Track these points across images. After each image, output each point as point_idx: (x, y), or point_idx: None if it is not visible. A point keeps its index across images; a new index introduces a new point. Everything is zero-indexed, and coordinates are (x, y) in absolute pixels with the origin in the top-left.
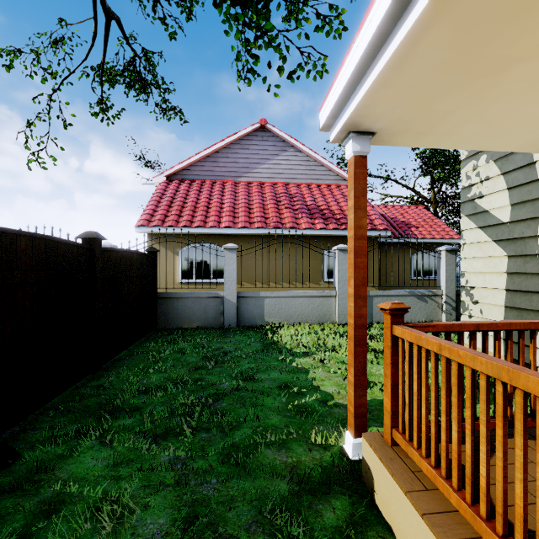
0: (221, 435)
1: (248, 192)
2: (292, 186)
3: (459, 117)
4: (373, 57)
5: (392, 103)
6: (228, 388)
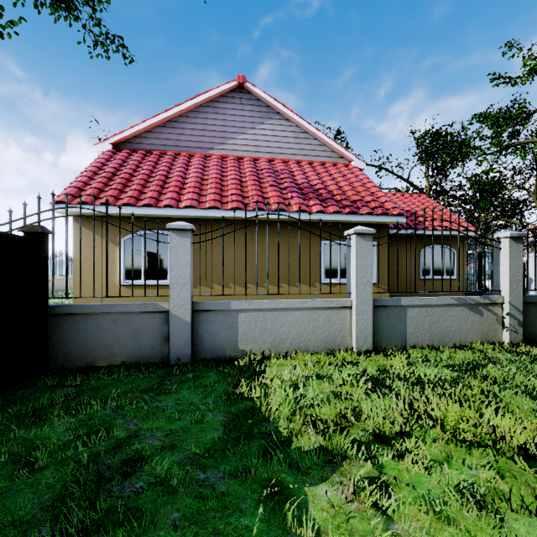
0: None
1: (222, 166)
2: (278, 162)
3: None
4: None
5: None
6: None
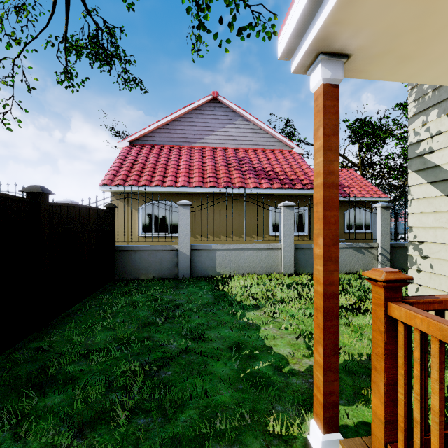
0: (161, 421)
1: (202, 156)
2: (241, 151)
3: None
4: None
5: None
6: (176, 350)
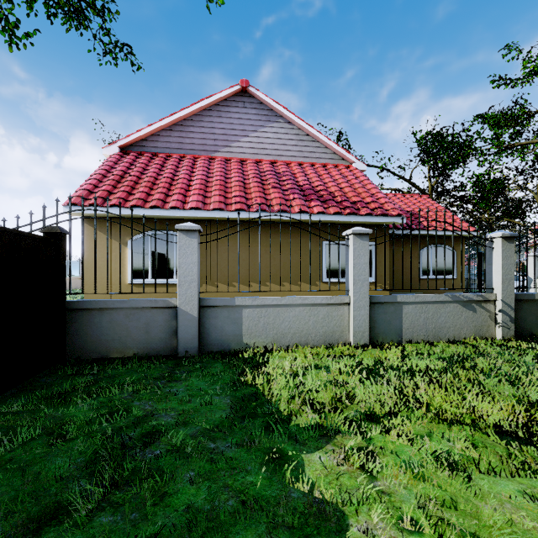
0: None
1: (226, 169)
2: (280, 164)
3: None
4: None
5: None
6: None
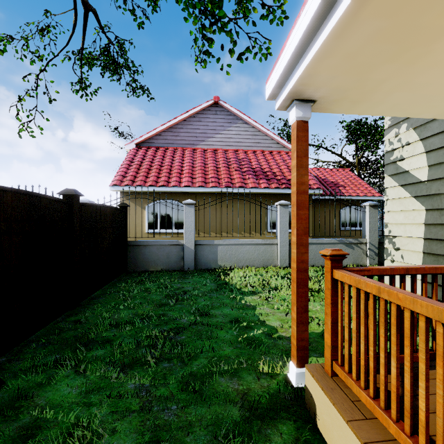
0: (180, 365)
1: (204, 157)
2: (241, 152)
3: (390, 86)
4: (317, 29)
5: (332, 72)
6: (187, 323)
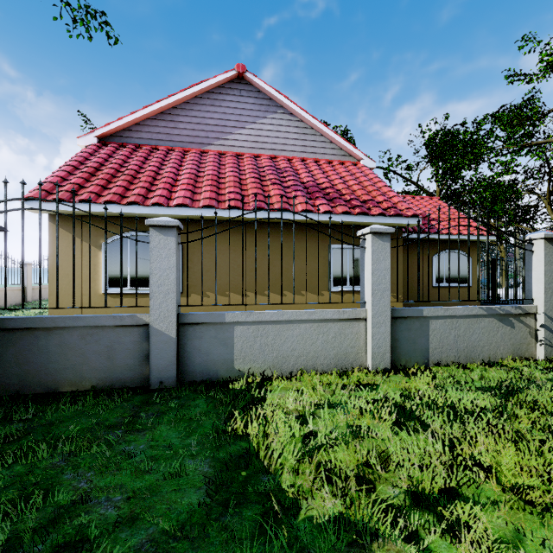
0: None
1: (219, 163)
2: (281, 159)
3: None
4: None
5: None
6: None
